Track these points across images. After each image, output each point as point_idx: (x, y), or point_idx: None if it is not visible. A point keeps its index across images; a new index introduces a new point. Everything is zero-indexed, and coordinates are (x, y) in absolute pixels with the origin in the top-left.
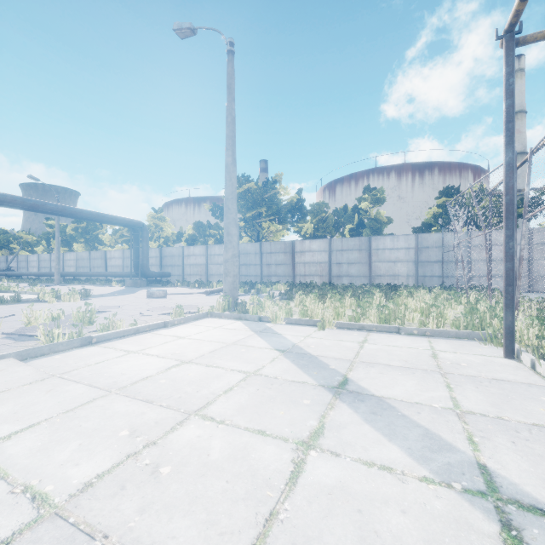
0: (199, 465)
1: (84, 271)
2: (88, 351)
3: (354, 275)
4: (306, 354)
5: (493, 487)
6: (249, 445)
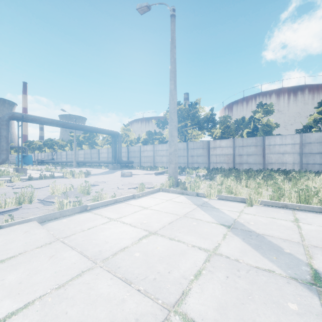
0: None
1: (88, 160)
2: (84, 216)
3: (252, 163)
4: (252, 232)
5: None
6: None
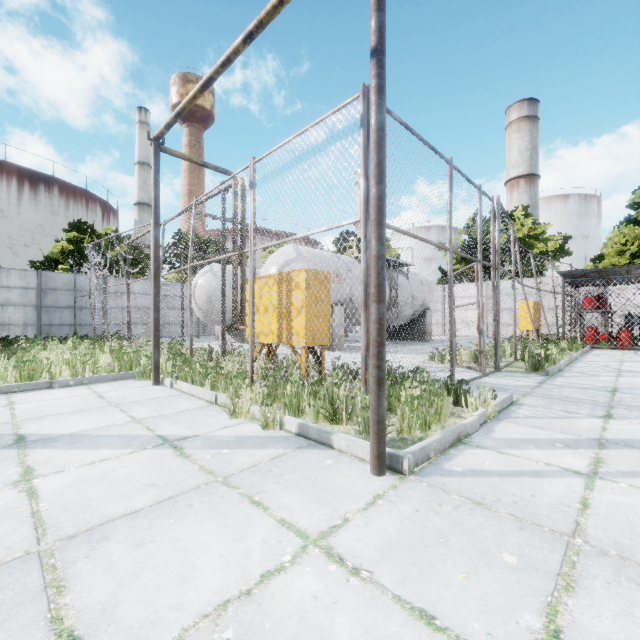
0: None
1: None
2: None
3: None
4: None
5: (167, 440)
6: None
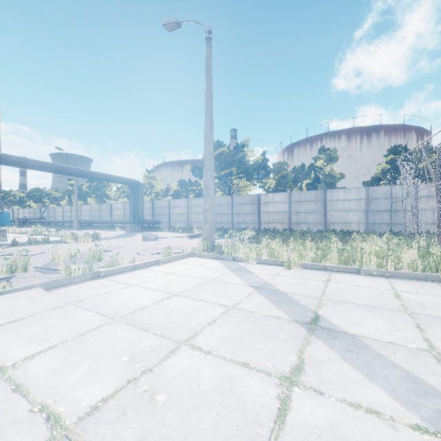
0: (191, 395)
1: (95, 219)
2: (97, 283)
3: (311, 222)
4: (278, 291)
5: None
6: (236, 378)
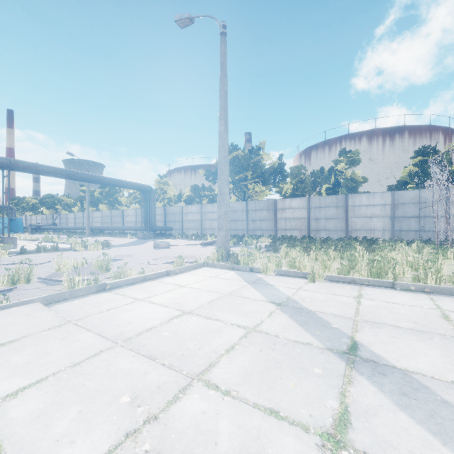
0: None
1: (107, 226)
2: (102, 297)
3: (331, 229)
4: (303, 309)
5: None
6: (263, 433)
